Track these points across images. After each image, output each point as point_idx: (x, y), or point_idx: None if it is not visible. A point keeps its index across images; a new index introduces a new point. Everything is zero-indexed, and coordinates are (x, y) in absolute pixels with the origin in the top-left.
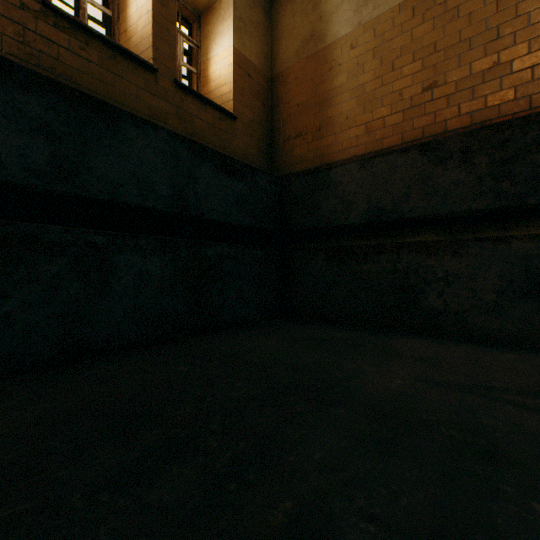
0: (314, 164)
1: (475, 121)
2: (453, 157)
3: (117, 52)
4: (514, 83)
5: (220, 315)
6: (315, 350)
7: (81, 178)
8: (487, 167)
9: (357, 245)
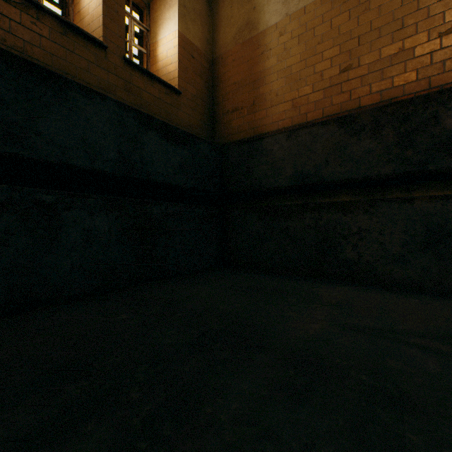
0: (249, 134)
1: (384, 98)
2: (365, 129)
3: (68, 29)
4: (416, 66)
5: (165, 266)
6: (246, 297)
7: (29, 141)
8: (393, 138)
9: (285, 205)
